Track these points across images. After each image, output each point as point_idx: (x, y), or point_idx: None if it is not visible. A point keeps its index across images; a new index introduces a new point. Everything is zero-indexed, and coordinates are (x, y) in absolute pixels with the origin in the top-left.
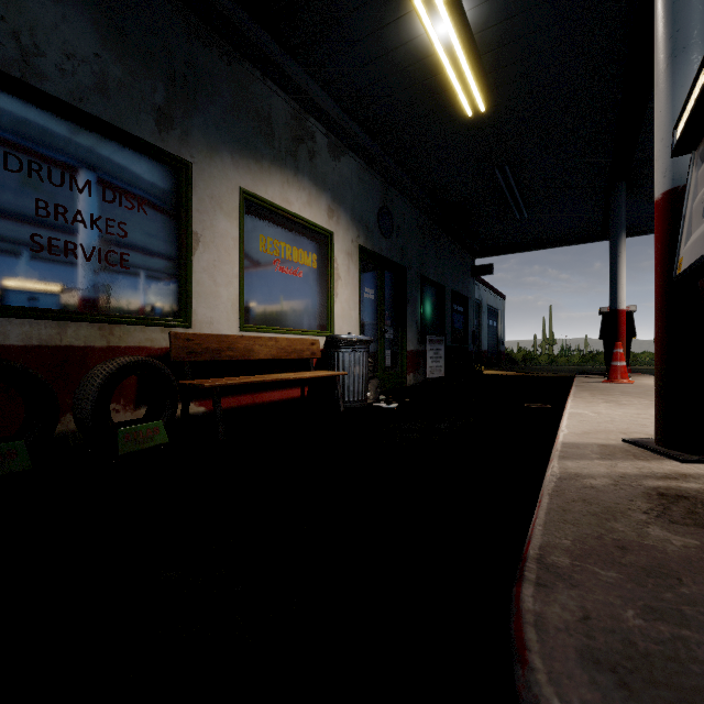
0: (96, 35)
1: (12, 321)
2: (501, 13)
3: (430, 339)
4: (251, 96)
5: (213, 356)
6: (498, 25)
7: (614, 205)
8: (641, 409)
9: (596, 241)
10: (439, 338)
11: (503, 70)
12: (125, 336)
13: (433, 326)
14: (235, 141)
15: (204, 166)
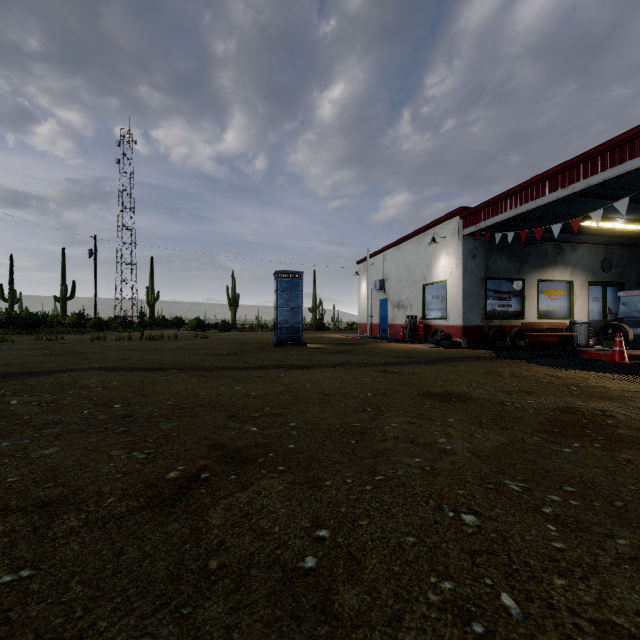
0: (507, 261)
1: (496, 321)
2: None
3: None
4: (540, 251)
5: (531, 328)
6: None
7: None
8: None
9: None
10: None
11: None
12: (512, 323)
13: None
14: (536, 266)
15: (527, 278)
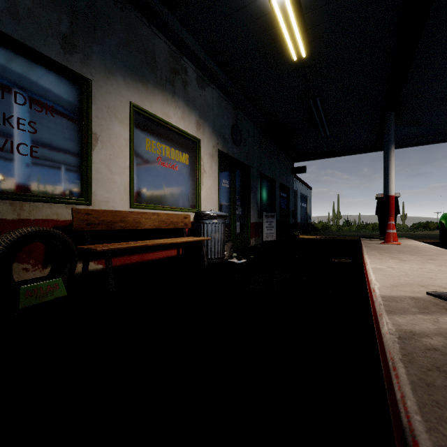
0: None
1: None
2: None
3: (266, 215)
4: (139, 36)
5: (108, 227)
6: None
7: (386, 126)
8: (420, 264)
9: (372, 152)
10: (272, 214)
11: (319, 27)
12: (34, 210)
13: (268, 206)
14: (127, 67)
15: (101, 84)
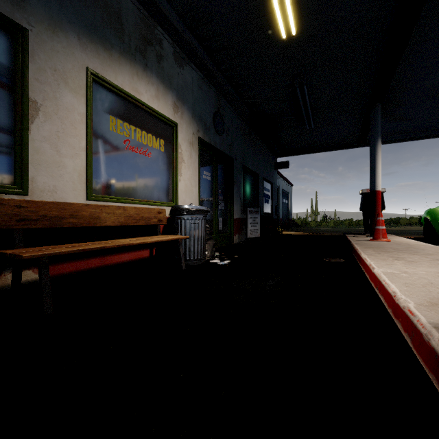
0: None
1: None
2: None
3: (250, 210)
4: None
5: (52, 224)
6: None
7: (373, 119)
8: (434, 267)
9: (354, 147)
10: (256, 209)
11: None
12: None
13: (251, 201)
14: (83, 24)
15: (44, 38)
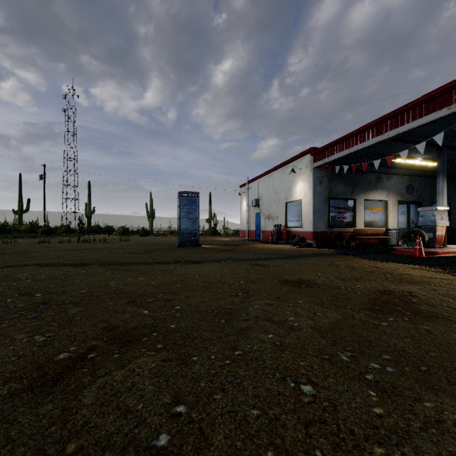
0: (343, 186)
1: (336, 228)
2: (432, 155)
3: None
4: (366, 179)
5: (360, 233)
6: (433, 156)
7: None
8: None
9: None
10: None
11: None
12: (347, 229)
13: None
14: (363, 190)
15: (357, 198)
